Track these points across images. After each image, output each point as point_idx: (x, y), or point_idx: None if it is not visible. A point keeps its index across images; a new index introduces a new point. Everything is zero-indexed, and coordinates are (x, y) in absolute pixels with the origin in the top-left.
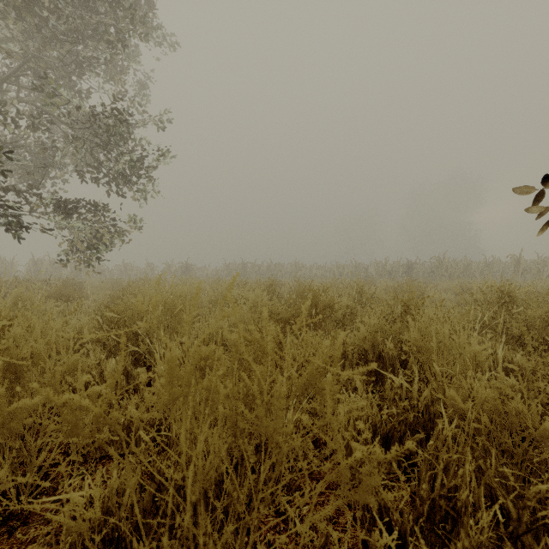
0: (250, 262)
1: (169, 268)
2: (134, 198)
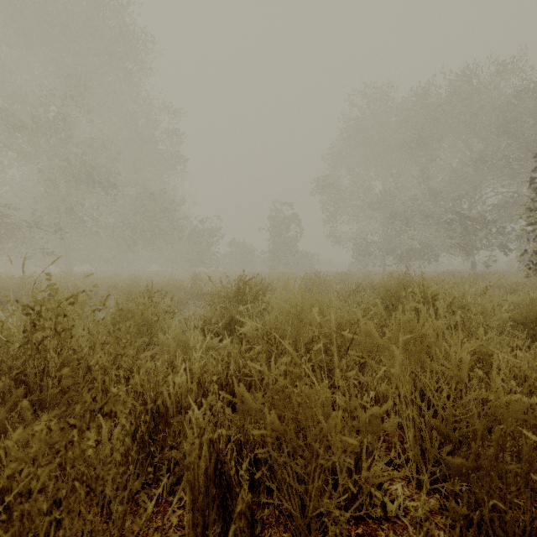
0: None
1: None
2: None
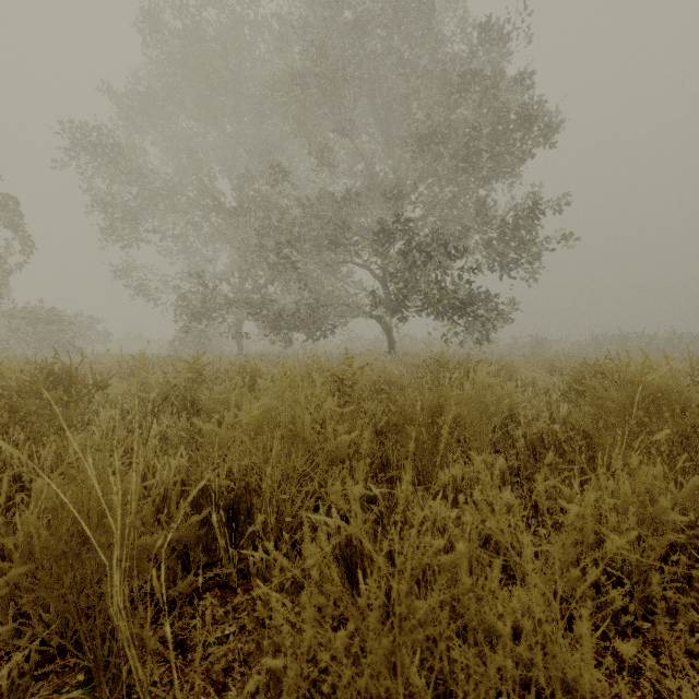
0: (634, 333)
1: (516, 342)
2: (522, 279)
